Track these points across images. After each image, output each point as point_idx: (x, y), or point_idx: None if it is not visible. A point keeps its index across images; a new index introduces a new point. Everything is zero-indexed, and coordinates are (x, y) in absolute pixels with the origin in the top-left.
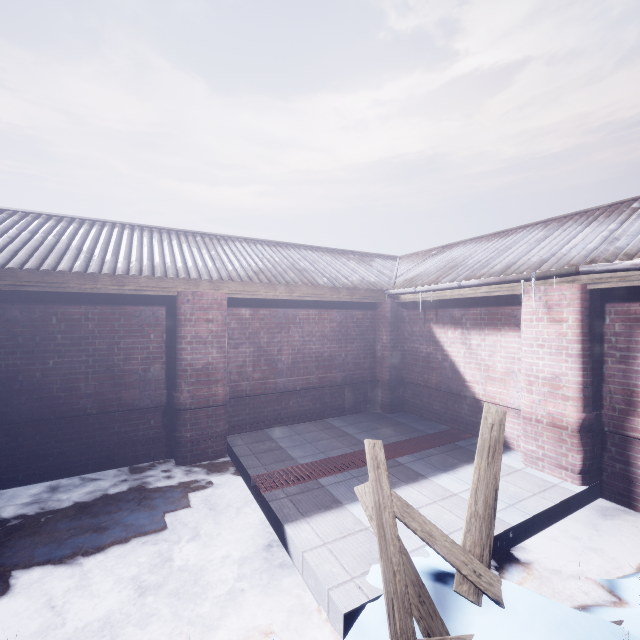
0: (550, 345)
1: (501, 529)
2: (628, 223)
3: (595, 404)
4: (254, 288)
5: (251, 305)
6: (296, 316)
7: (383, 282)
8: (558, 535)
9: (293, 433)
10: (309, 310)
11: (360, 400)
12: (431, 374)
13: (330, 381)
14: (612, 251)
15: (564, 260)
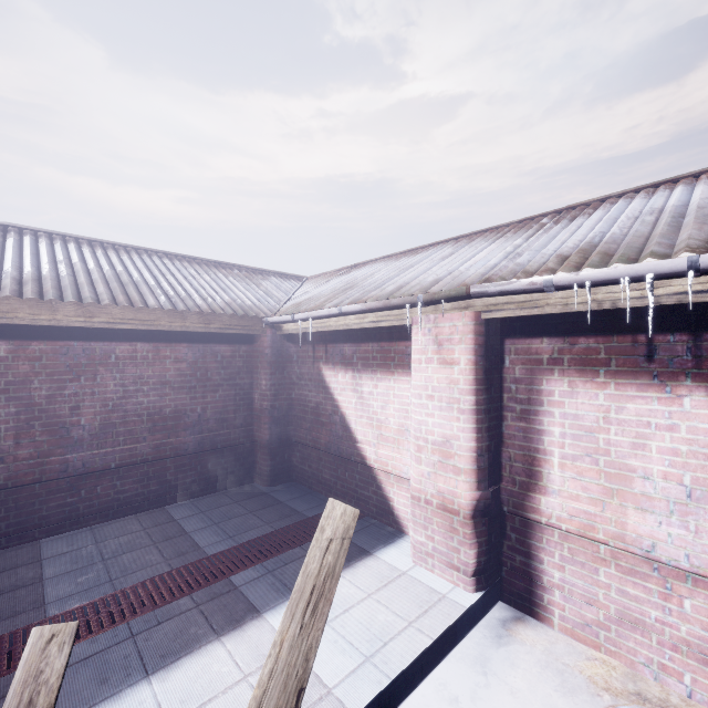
0: (441, 396)
1: None
2: (534, 237)
3: (493, 476)
4: (4, 306)
5: (11, 335)
6: (110, 353)
7: (264, 306)
8: (437, 686)
9: (89, 542)
10: (136, 344)
11: (228, 471)
12: (321, 431)
13: (175, 449)
14: (511, 268)
15: (459, 279)
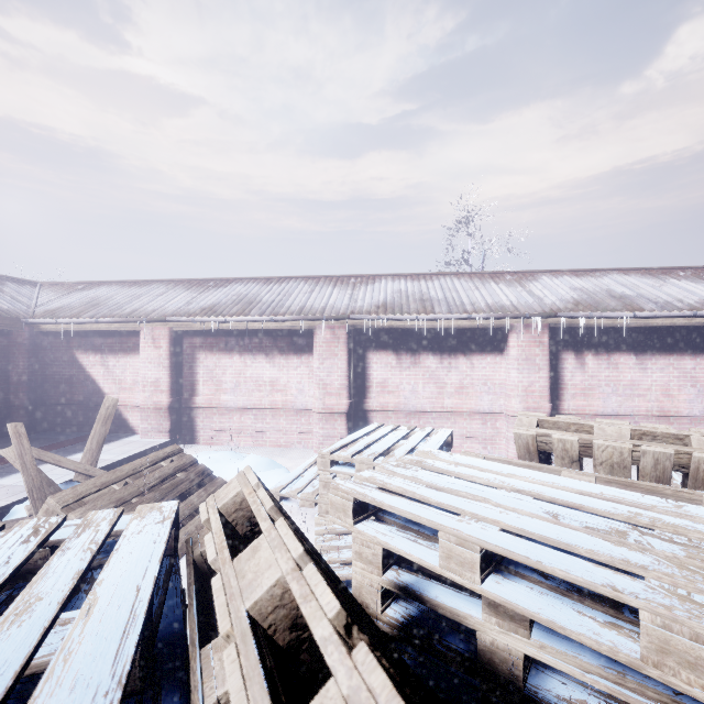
0: (155, 362)
1: (112, 462)
2: (201, 295)
3: (178, 393)
4: None
5: None
6: None
7: (20, 310)
8: None
9: None
10: None
11: None
12: (75, 393)
13: None
14: (185, 310)
15: (164, 312)
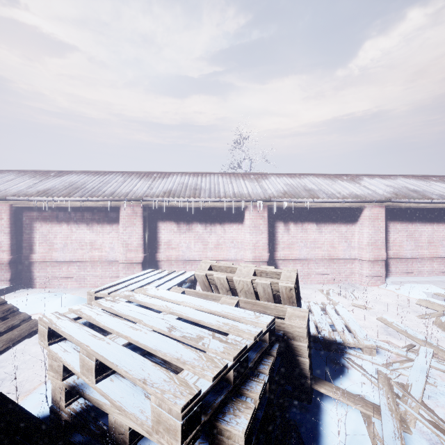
0: None
1: None
2: (41, 181)
3: (19, 252)
4: None
5: None
6: None
7: None
8: None
9: None
10: None
11: None
12: None
13: None
14: (24, 192)
15: (7, 193)
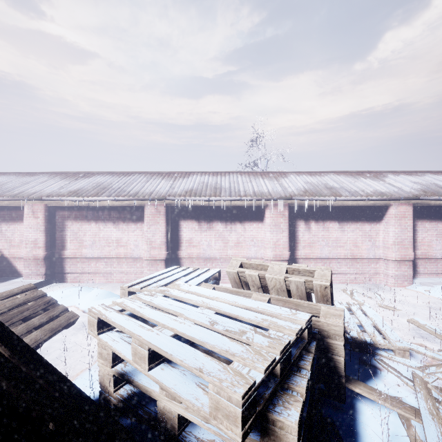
0: (34, 227)
1: None
2: (71, 182)
3: (52, 248)
4: None
5: None
6: None
7: None
8: None
9: None
10: None
11: None
12: None
13: None
14: (57, 193)
15: (42, 194)
